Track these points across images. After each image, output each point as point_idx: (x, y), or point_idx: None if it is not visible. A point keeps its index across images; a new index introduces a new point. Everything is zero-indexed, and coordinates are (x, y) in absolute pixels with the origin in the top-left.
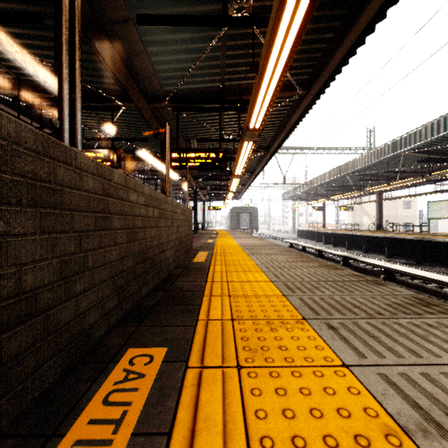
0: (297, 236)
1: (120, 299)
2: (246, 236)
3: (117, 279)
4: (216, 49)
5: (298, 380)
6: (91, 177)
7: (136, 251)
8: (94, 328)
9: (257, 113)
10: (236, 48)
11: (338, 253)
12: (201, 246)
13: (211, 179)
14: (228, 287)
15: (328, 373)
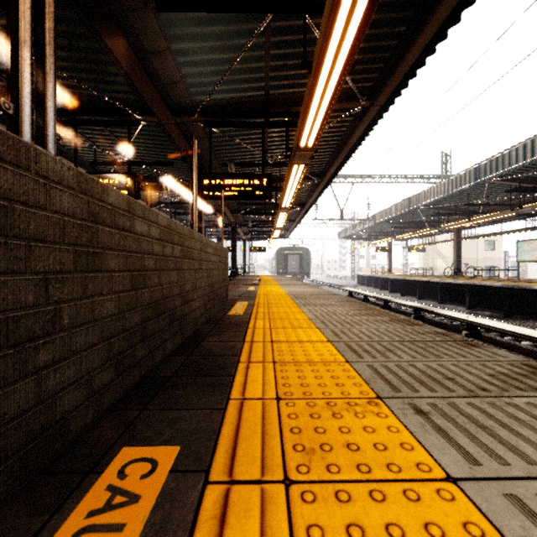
0: (357, 283)
1: (119, 369)
2: (296, 283)
3: (115, 342)
4: (258, 46)
5: (381, 508)
6: (67, 192)
7: (145, 302)
8: (74, 416)
9: (310, 127)
10: (284, 46)
11: (408, 303)
12: (239, 294)
13: (252, 214)
14: (273, 349)
15: (427, 494)
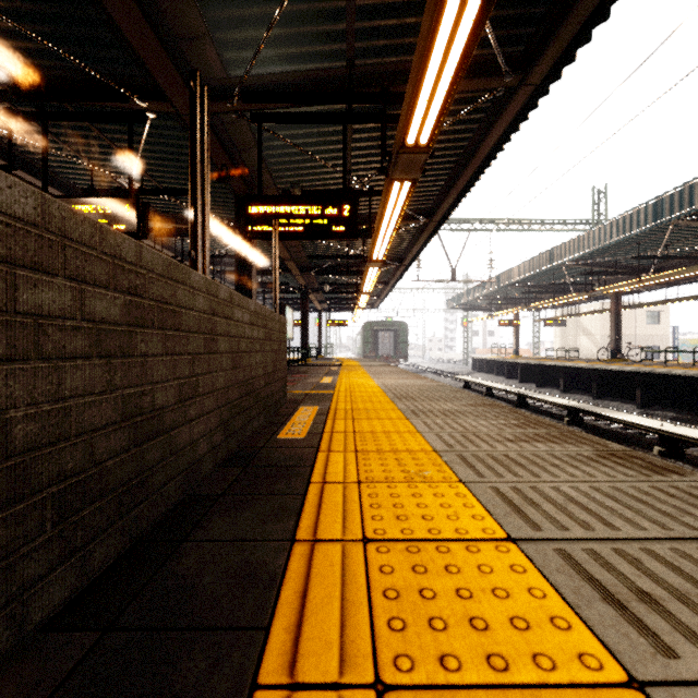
0: (473, 370)
1: None
2: (392, 371)
3: None
4: None
5: None
6: None
7: None
8: None
9: (427, 102)
10: None
11: (558, 400)
12: (307, 391)
13: (330, 272)
14: (369, 585)
15: None
